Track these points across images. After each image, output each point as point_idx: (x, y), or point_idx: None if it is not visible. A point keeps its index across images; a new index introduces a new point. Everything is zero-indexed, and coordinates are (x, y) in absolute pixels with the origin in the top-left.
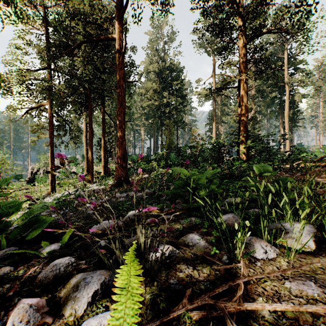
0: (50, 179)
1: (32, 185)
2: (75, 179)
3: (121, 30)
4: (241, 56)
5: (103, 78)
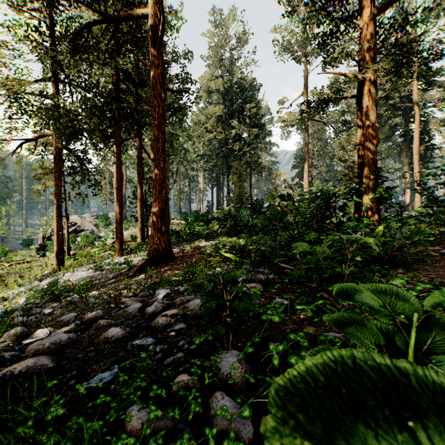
0: (56, 248)
1: (42, 255)
2: (100, 247)
3: (160, 2)
4: (366, 39)
5: (138, 94)
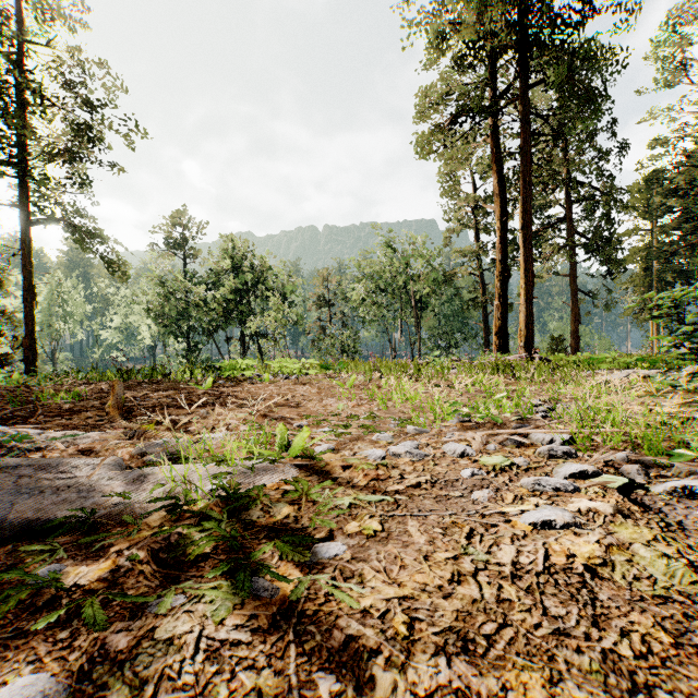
0: None
1: None
2: None
3: None
4: None
5: None
